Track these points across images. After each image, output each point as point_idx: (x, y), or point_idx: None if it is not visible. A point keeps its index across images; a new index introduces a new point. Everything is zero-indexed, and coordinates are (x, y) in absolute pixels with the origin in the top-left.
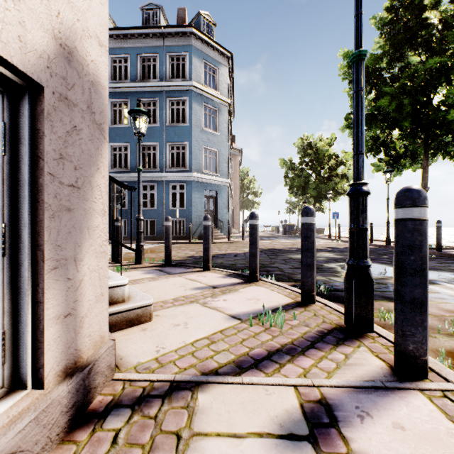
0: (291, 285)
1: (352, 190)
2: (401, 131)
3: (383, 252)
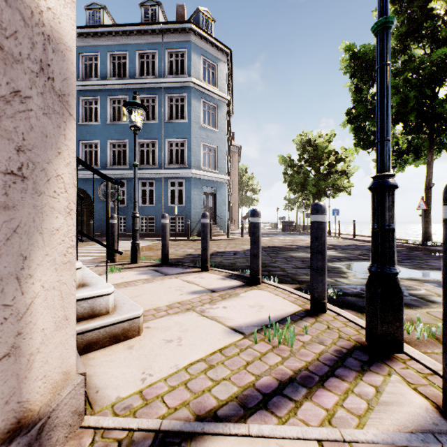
0: (296, 288)
1: (377, 183)
2: (406, 125)
3: None
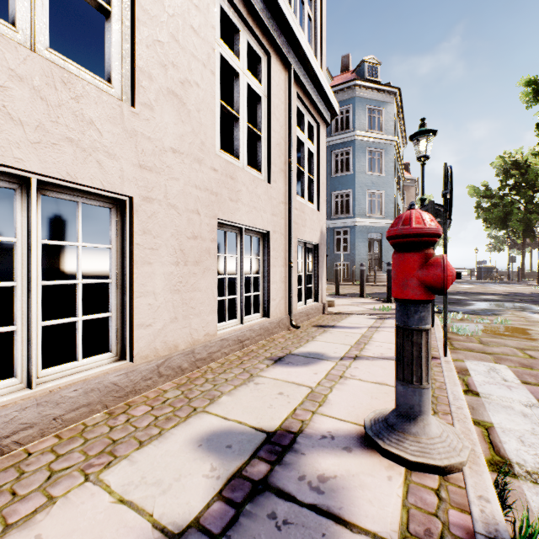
0: None
1: None
2: None
3: None
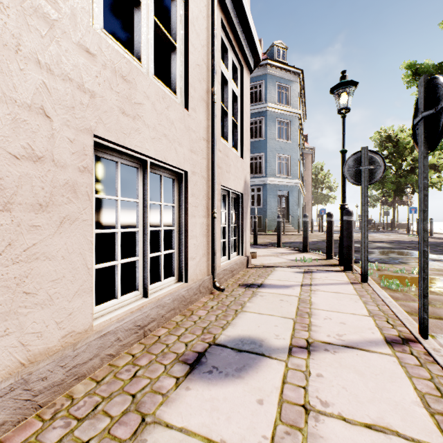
0: None
1: (340, 207)
2: None
3: None
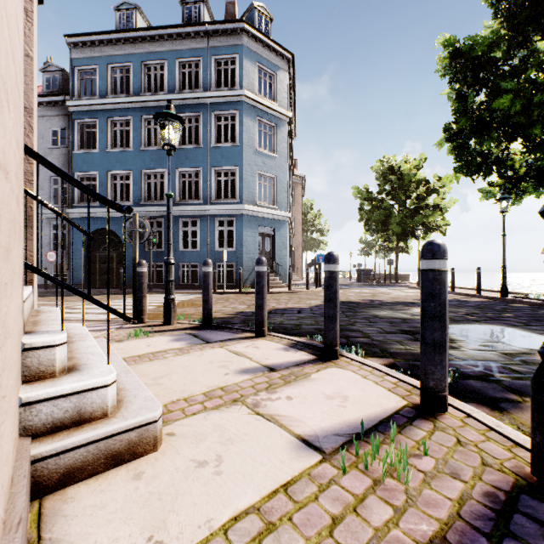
0: (389, 364)
1: None
2: (528, 142)
3: (502, 308)
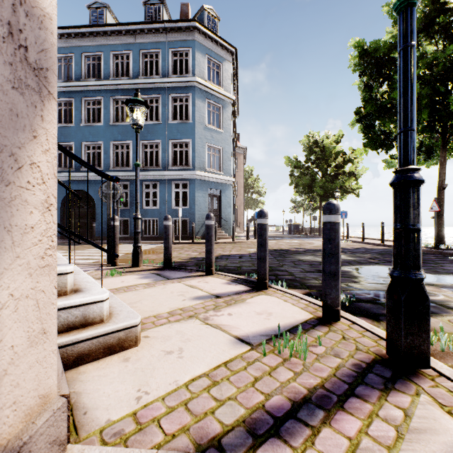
0: (306, 293)
1: (400, 178)
2: (418, 124)
3: None
